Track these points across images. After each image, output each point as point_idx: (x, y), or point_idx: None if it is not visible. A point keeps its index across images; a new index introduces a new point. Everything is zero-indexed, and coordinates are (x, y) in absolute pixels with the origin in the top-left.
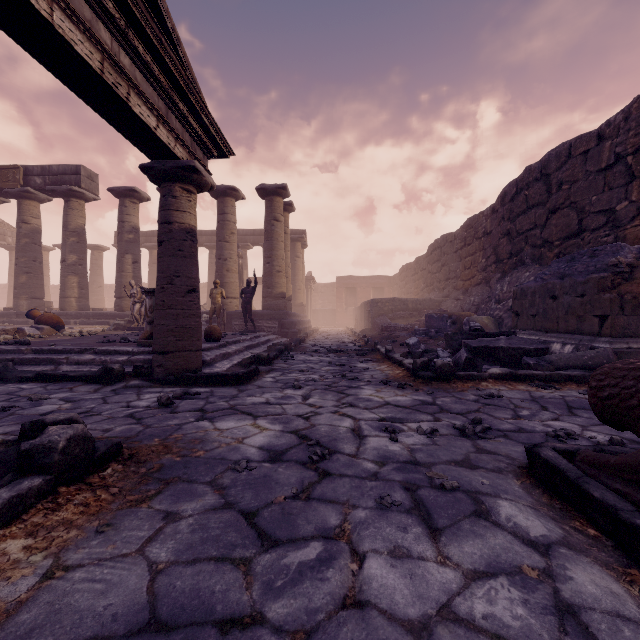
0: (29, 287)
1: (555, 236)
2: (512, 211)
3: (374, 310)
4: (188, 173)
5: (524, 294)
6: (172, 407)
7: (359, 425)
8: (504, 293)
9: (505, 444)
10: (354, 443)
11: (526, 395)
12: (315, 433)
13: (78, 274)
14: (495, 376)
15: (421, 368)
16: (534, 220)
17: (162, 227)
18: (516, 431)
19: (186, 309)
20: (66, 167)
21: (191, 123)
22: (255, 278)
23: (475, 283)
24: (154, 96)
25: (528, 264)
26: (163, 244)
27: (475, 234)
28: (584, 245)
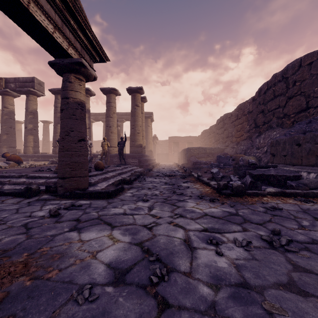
0: (8, 141)
1: (291, 111)
2: (265, 99)
3: (188, 153)
4: (78, 67)
5: (278, 143)
6: (59, 217)
7: (189, 235)
8: (261, 144)
9: (313, 259)
10: (187, 257)
11: (297, 207)
12: (155, 245)
13: (33, 134)
14: (271, 193)
15: (223, 188)
16: (278, 103)
17: (62, 100)
18: (311, 242)
19: (77, 151)
20: (27, 78)
21: (80, 36)
22: (125, 136)
23: (243, 139)
24: (52, 11)
25: (275, 128)
26: (63, 111)
27: (243, 113)
28: (310, 116)
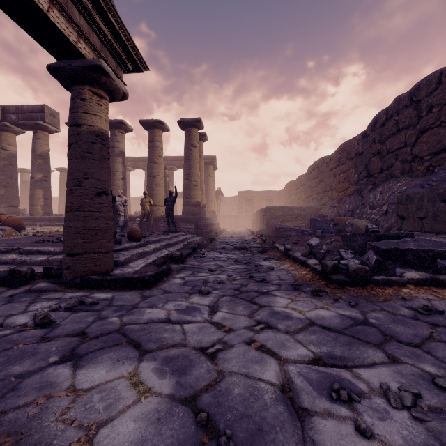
0: (7, 198)
1: (425, 152)
2: (383, 134)
3: (268, 215)
4: (96, 74)
5: (410, 199)
6: (51, 327)
7: (289, 375)
8: (377, 200)
9: None
10: (295, 442)
11: None
12: (224, 406)
13: (43, 188)
14: (414, 281)
15: (332, 271)
16: (404, 140)
17: (71, 129)
18: None
19: (95, 211)
20: (34, 107)
21: (98, 23)
22: (175, 189)
23: (348, 194)
24: None
25: (398, 176)
26: (71, 146)
27: (348, 155)
28: None
